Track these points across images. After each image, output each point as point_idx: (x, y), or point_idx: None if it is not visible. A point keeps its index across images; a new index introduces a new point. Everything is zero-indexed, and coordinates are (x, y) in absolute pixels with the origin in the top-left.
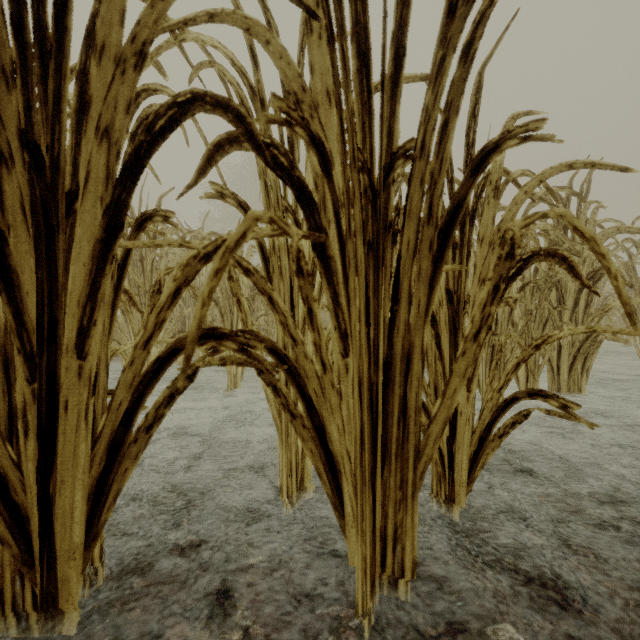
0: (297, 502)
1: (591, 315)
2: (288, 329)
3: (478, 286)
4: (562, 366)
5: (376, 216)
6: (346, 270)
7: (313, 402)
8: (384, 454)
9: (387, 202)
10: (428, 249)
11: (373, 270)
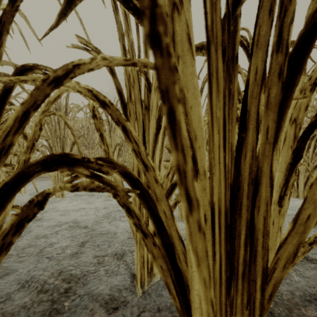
0: (148, 285)
1: (316, 153)
2: (140, 156)
3: (289, 124)
4: (300, 183)
5: (229, 38)
6: (210, 77)
7: (163, 223)
8: (231, 274)
9: (234, 34)
10: (277, 76)
11: (228, 93)
